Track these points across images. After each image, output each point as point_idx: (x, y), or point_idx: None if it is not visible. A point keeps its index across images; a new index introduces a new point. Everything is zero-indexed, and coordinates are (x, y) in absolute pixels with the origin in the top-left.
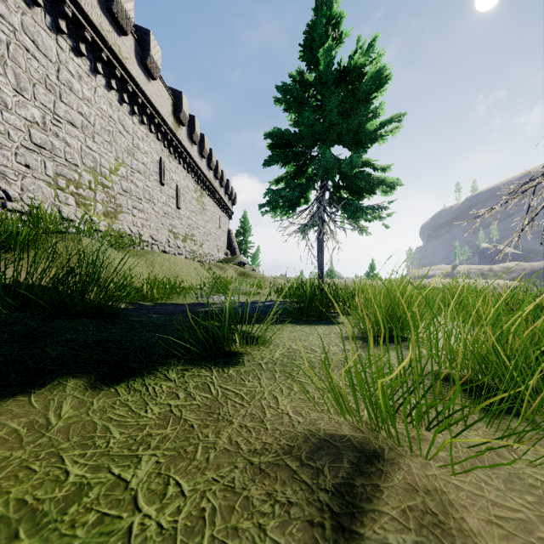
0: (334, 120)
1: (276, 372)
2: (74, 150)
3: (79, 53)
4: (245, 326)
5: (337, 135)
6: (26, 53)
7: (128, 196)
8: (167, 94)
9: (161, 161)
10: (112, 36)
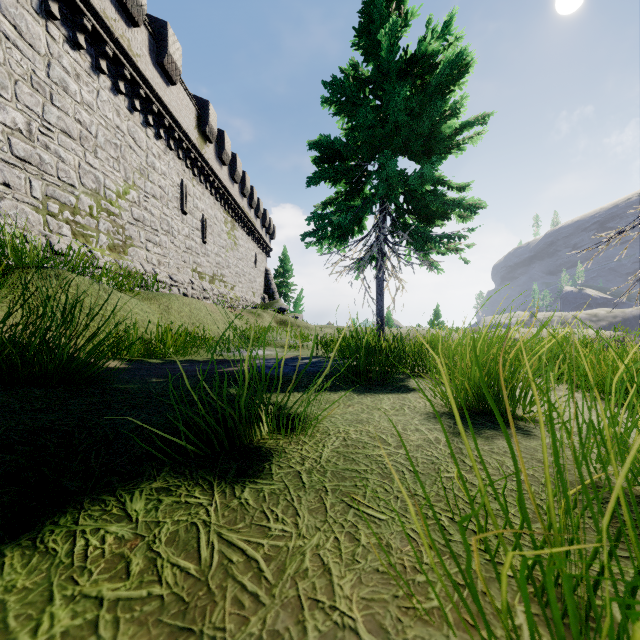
0: (399, 121)
1: (327, 494)
2: (70, 167)
3: (76, 46)
4: (280, 396)
5: (403, 142)
6: (5, 41)
7: (141, 227)
8: (189, 103)
9: (183, 184)
10: (119, 27)
